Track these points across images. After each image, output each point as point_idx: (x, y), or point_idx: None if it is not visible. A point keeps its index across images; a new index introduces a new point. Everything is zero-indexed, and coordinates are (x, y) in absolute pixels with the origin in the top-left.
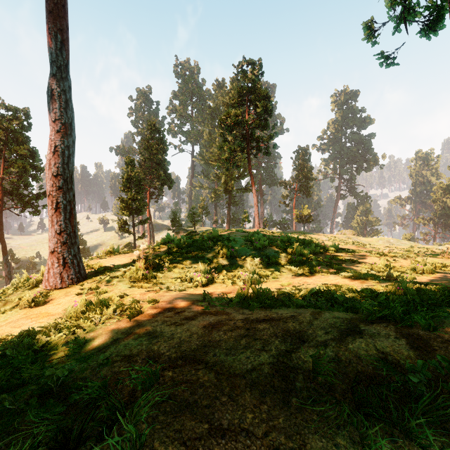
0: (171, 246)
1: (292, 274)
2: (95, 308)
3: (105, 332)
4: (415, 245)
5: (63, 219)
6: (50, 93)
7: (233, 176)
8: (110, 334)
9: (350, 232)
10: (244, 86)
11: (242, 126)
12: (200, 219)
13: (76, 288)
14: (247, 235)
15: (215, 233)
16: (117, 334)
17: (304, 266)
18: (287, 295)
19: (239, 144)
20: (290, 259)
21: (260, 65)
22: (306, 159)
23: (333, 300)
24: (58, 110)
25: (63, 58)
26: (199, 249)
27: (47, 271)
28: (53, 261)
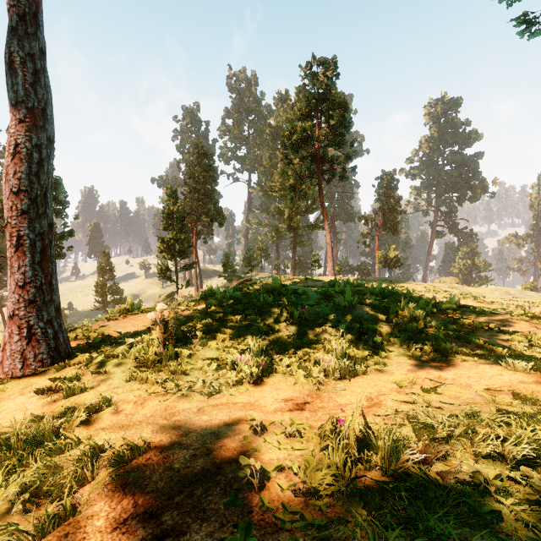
0: (211, 303)
1: (407, 356)
2: (12, 457)
3: None
4: None
5: (29, 263)
6: (7, 59)
7: (299, 210)
8: None
9: (452, 280)
10: (313, 93)
11: (311, 143)
12: (258, 263)
13: (46, 377)
14: (321, 286)
15: (276, 283)
16: None
17: (423, 341)
18: (472, 470)
19: (307, 167)
20: (395, 326)
21: (334, 64)
22: (393, 187)
23: None
24: (20, 86)
25: (29, 2)
26: (251, 308)
27: (2, 348)
28: (12, 331)
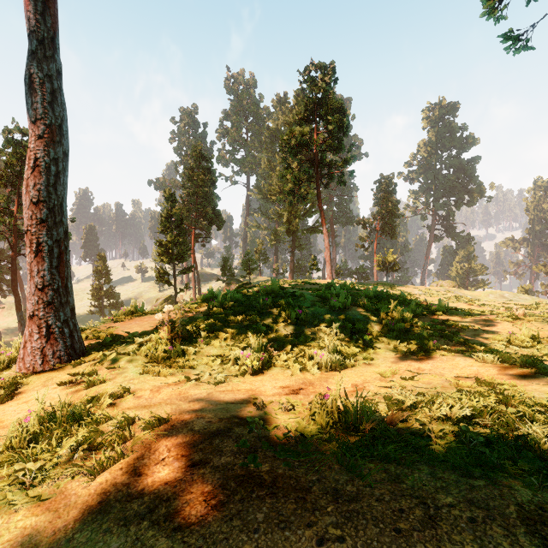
0: (213, 305)
1: (393, 352)
2: (58, 427)
3: (23, 523)
4: (540, 300)
5: (48, 268)
6: (27, 80)
7: (298, 213)
8: (28, 533)
9: (449, 283)
10: (312, 97)
11: (309, 148)
12: (257, 266)
13: (65, 372)
14: (318, 289)
15: (274, 286)
16: (41, 537)
17: (408, 339)
18: (419, 423)
19: (306, 171)
20: (384, 326)
21: (333, 69)
22: (391, 191)
23: (516, 435)
24: (39, 105)
25: (47, 27)
26: (251, 309)
27: (23, 346)
28: (32, 330)
